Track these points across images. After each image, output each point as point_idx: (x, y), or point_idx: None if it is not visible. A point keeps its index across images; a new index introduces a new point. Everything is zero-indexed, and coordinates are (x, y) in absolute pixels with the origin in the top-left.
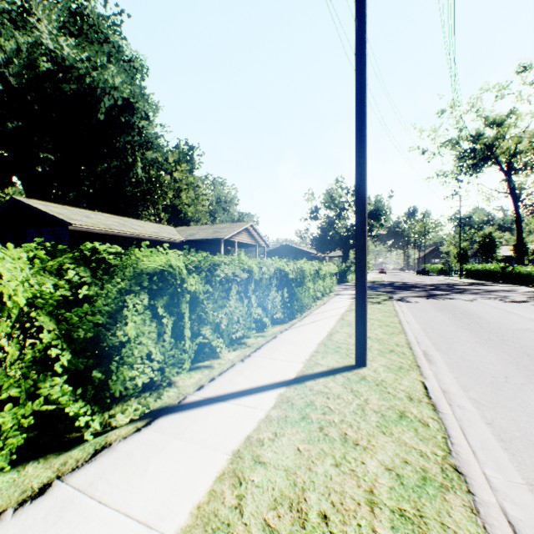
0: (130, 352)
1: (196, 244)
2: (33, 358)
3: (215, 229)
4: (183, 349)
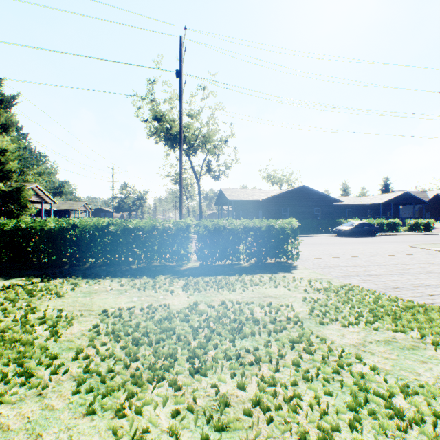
0: None
1: (59, 210)
2: None
3: (70, 205)
4: None
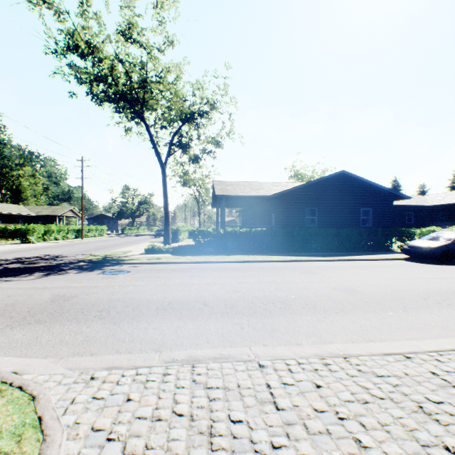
0: (51, 236)
1: (41, 216)
2: (44, 235)
3: (53, 210)
4: (55, 239)
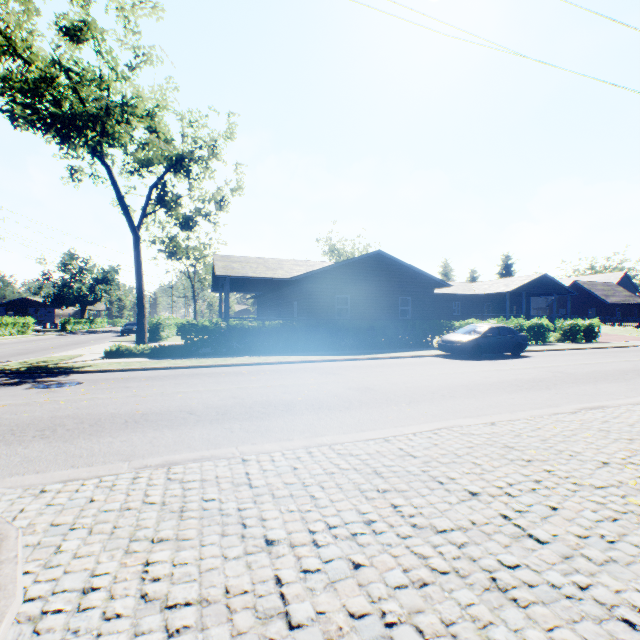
0: None
1: None
2: None
3: None
4: None
